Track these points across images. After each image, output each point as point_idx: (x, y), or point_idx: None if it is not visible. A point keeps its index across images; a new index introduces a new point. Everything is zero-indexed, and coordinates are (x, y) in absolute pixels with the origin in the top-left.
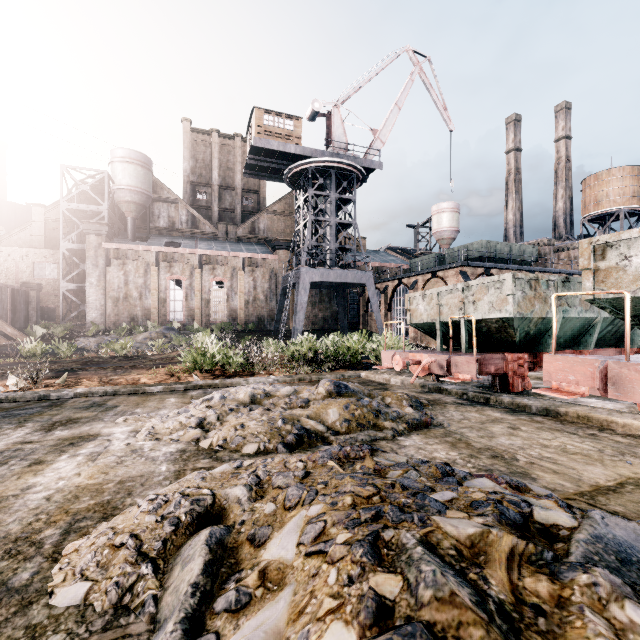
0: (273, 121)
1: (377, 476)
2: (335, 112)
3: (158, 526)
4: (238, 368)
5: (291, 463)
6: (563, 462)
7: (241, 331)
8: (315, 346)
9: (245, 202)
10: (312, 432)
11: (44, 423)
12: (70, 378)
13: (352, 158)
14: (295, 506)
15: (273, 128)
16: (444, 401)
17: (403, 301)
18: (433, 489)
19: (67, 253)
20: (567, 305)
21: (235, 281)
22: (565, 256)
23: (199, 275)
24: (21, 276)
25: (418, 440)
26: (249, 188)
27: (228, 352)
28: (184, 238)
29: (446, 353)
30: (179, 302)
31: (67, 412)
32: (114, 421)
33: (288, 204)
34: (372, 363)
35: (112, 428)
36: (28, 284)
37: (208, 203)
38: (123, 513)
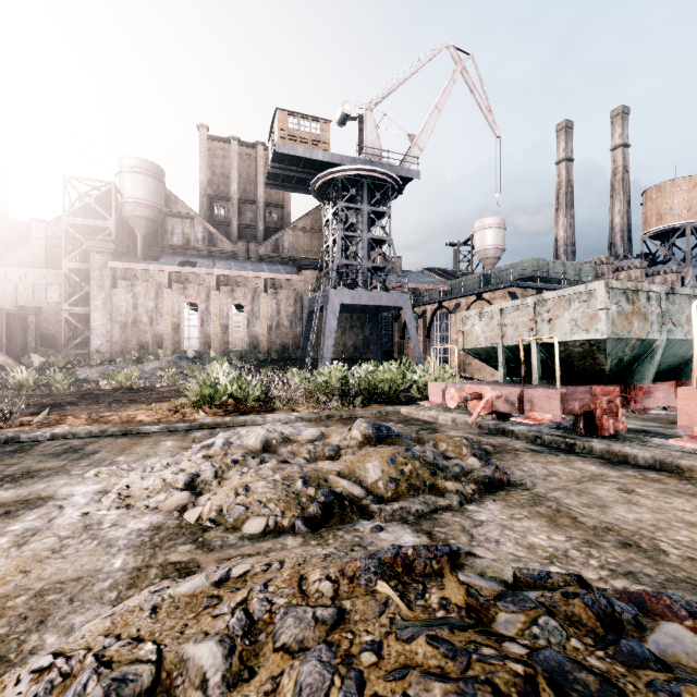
0: (298, 124)
1: (477, 629)
2: (368, 115)
3: None
4: (255, 403)
5: (311, 582)
6: None
7: (263, 360)
8: (346, 377)
9: (268, 217)
10: (345, 498)
11: None
12: (53, 415)
13: (387, 166)
14: None
15: (298, 132)
16: (513, 447)
17: (444, 327)
18: (620, 690)
19: (69, 273)
20: (672, 324)
21: (256, 304)
22: (625, 276)
23: (216, 298)
24: (19, 299)
25: (498, 511)
26: (272, 202)
27: (243, 384)
28: (200, 257)
29: (514, 385)
30: (194, 328)
31: (30, 461)
32: (82, 475)
33: (315, 220)
34: (413, 397)
35: (75, 486)
36: (26, 308)
37: (227, 218)
38: None
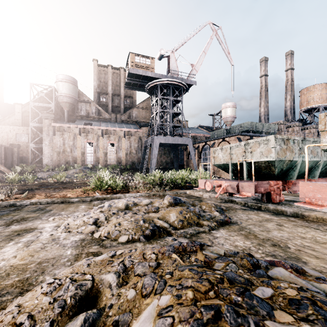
0: (140, 59)
1: (207, 267)
2: (172, 55)
3: (50, 307)
4: (120, 188)
5: (147, 254)
6: (319, 249)
7: (123, 169)
8: (162, 177)
9: (125, 102)
10: (161, 228)
11: (7, 220)
12: (29, 194)
13: (181, 79)
14: (149, 294)
15: (140, 63)
16: (235, 207)
17: (207, 153)
18: (251, 282)
19: (33, 128)
20: (304, 153)
21: (120, 143)
22: (291, 130)
23: (101, 140)
24: (9, 140)
25: (224, 233)
26: (127, 95)
27: (115, 180)
28: (94, 121)
29: (235, 180)
30: (91, 154)
31: (23, 214)
32: (47, 219)
33: (147, 103)
34: (192, 186)
35: (45, 224)
36: (13, 144)
37: (106, 103)
38: (32, 290)
